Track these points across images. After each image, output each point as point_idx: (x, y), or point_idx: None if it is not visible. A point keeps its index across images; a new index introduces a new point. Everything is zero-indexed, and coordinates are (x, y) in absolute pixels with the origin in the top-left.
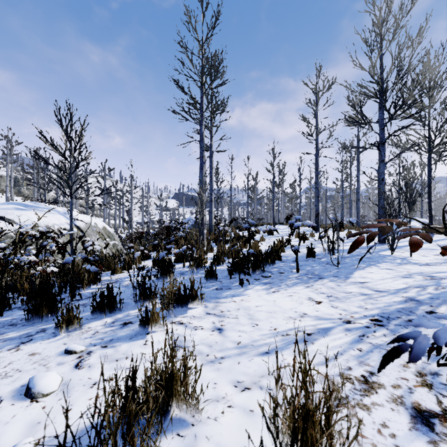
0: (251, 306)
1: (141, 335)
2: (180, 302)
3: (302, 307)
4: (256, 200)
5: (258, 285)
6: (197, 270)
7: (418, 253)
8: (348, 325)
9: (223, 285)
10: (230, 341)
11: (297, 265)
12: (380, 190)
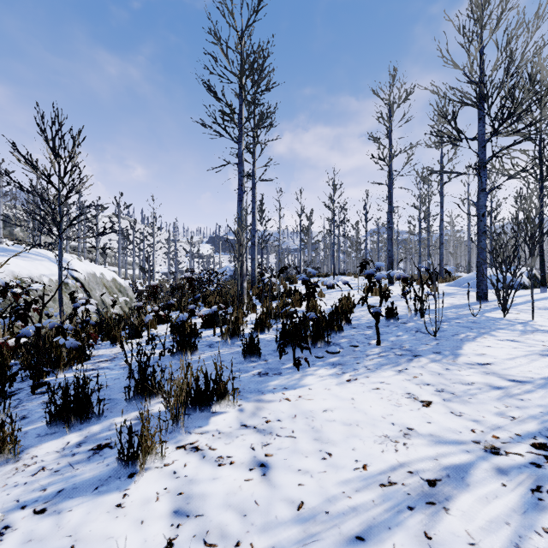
0: (316, 411)
1: (118, 479)
2: (199, 403)
3: (401, 414)
4: (311, 245)
5: (323, 367)
6: (232, 340)
7: (539, 314)
8: (497, 460)
9: (269, 366)
10: (282, 499)
11: (378, 335)
12: (480, 229)
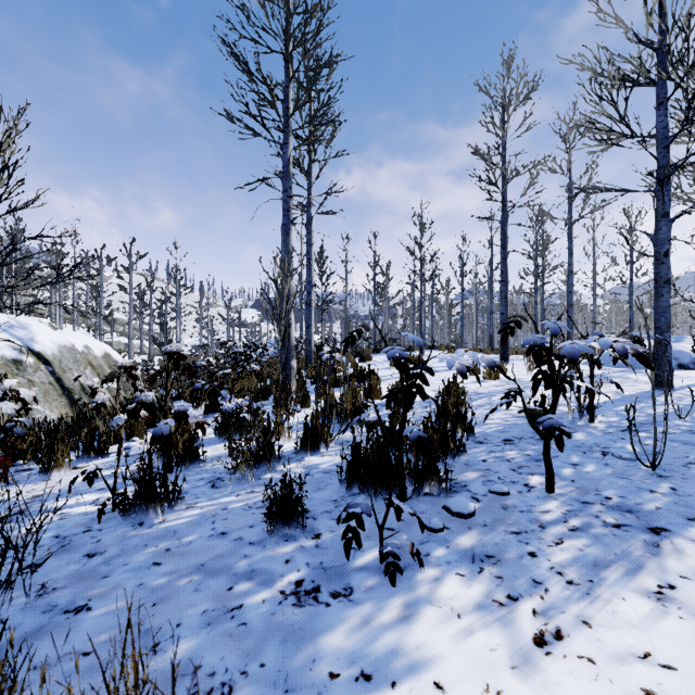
0: None
1: None
2: None
3: None
4: (388, 309)
5: (452, 569)
6: (258, 470)
7: None
8: None
9: (322, 560)
10: None
11: (550, 471)
12: (660, 276)
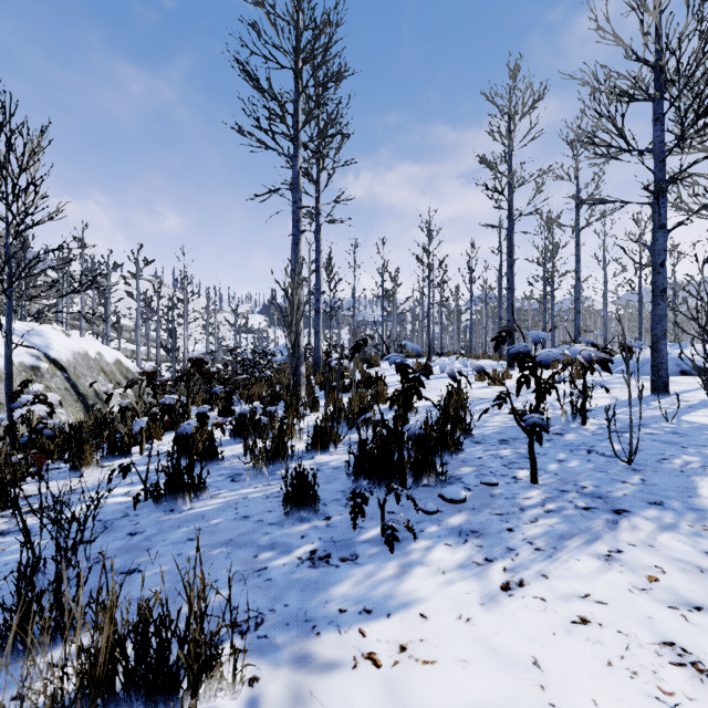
0: None
1: None
2: (140, 690)
3: None
4: (396, 315)
5: (441, 541)
6: (273, 466)
7: None
8: None
9: (332, 536)
10: None
11: (534, 464)
12: (657, 285)
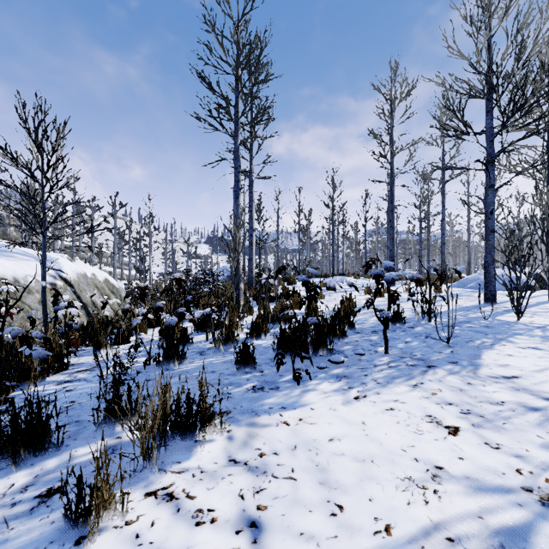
0: (320, 440)
1: (60, 548)
2: (179, 430)
3: (424, 445)
4: (309, 245)
5: (326, 380)
6: (225, 347)
7: None
8: None
9: (265, 379)
10: None
11: (386, 342)
12: (488, 227)
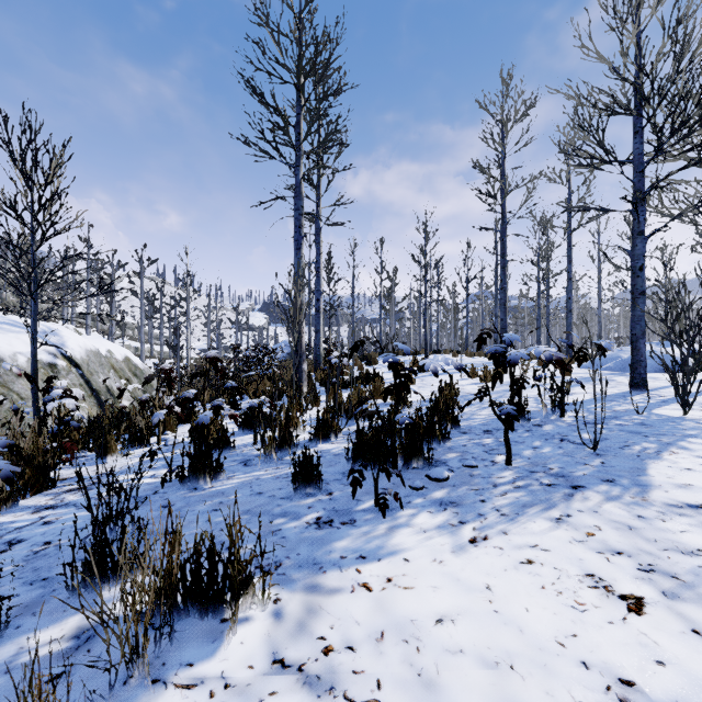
0: (422, 622)
1: None
2: (196, 602)
3: (593, 633)
4: (394, 313)
5: (425, 509)
6: (280, 453)
7: None
8: None
9: (334, 506)
10: None
11: (509, 449)
12: (636, 288)
